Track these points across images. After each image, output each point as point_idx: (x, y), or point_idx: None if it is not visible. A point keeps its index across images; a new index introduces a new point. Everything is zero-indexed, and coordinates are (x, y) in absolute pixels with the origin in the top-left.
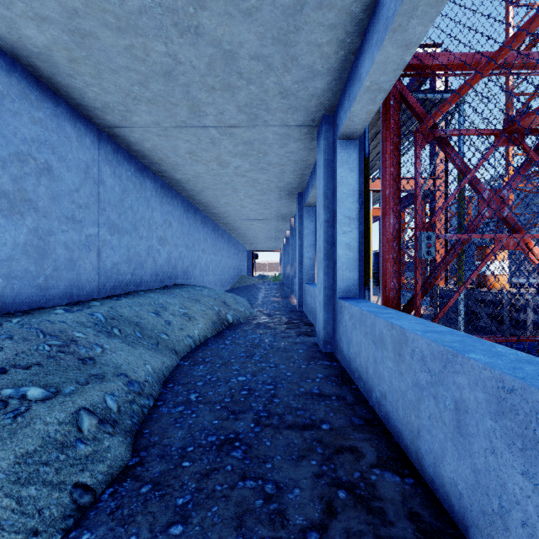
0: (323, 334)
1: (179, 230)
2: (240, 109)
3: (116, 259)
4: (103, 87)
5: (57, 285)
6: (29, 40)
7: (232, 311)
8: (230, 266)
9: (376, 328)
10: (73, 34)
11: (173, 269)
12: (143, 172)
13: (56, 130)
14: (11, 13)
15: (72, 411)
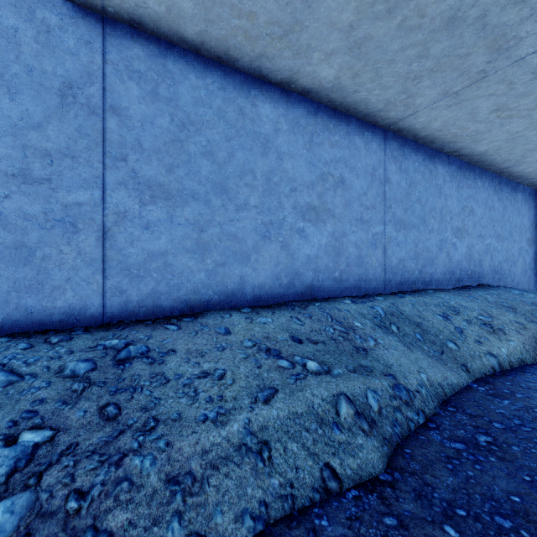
0: None
1: (486, 217)
2: None
3: (402, 256)
4: (382, 85)
5: (348, 278)
6: (324, 81)
7: None
8: None
9: None
10: (352, 51)
11: (475, 265)
12: (433, 158)
13: (347, 146)
14: (312, 67)
15: (334, 393)
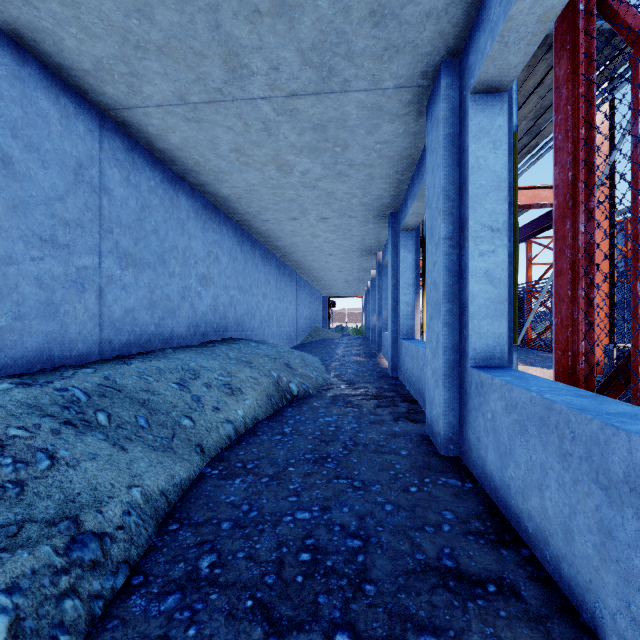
0: (442, 426)
1: (230, 267)
2: (304, 58)
3: (131, 304)
4: (83, 24)
5: (22, 341)
6: None
7: (297, 377)
8: (300, 315)
9: (613, 456)
10: None
11: (220, 318)
12: (175, 184)
13: (19, 101)
14: None
15: None
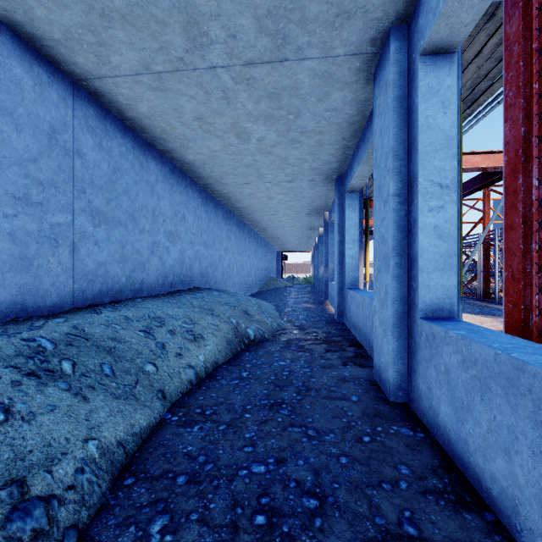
0: (391, 374)
1: (196, 225)
2: (260, 25)
3: (103, 258)
4: None
5: None
6: None
7: (254, 323)
8: (257, 267)
9: None
10: None
11: (187, 270)
12: (145, 150)
13: None
14: None
15: None
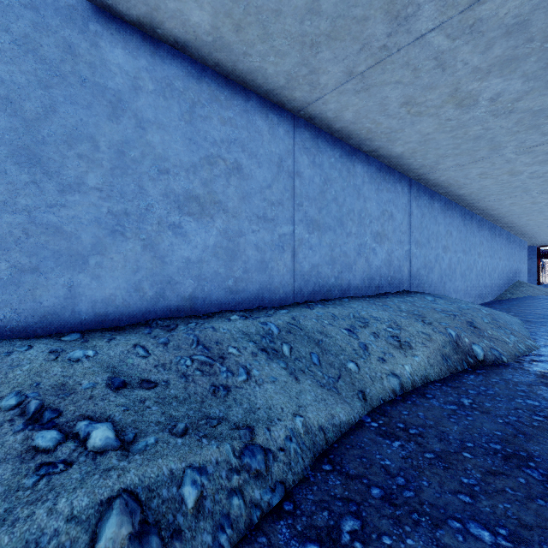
0: None
1: (405, 222)
2: None
3: (316, 261)
4: (276, 49)
5: (247, 287)
6: (200, 30)
7: (484, 339)
8: (493, 269)
9: None
10: None
11: (395, 272)
12: (351, 156)
13: (246, 126)
14: (175, 3)
15: (105, 496)
